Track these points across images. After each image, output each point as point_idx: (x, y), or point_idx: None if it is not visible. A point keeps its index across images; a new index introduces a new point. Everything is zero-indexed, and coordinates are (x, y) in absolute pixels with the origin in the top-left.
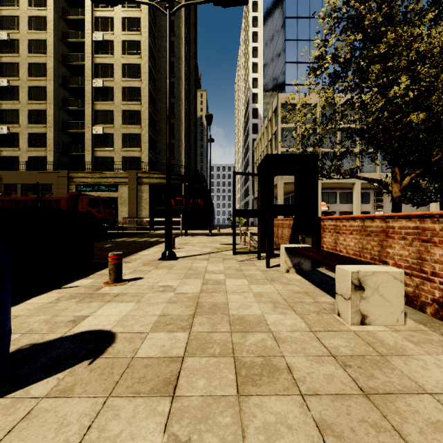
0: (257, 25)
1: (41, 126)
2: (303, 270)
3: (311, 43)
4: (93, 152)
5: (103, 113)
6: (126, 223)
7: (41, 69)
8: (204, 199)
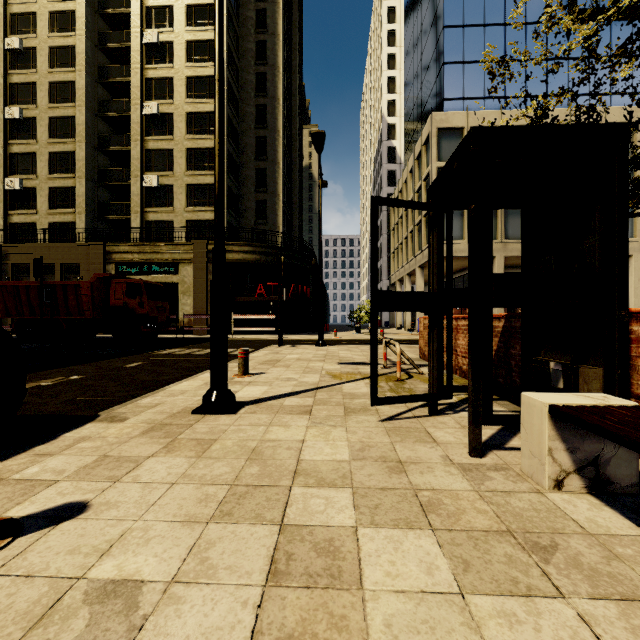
0: (395, 20)
1: (68, 176)
2: (611, 484)
3: (487, 29)
4: (143, 214)
5: (158, 154)
6: (191, 324)
7: (68, 91)
8: (313, 286)
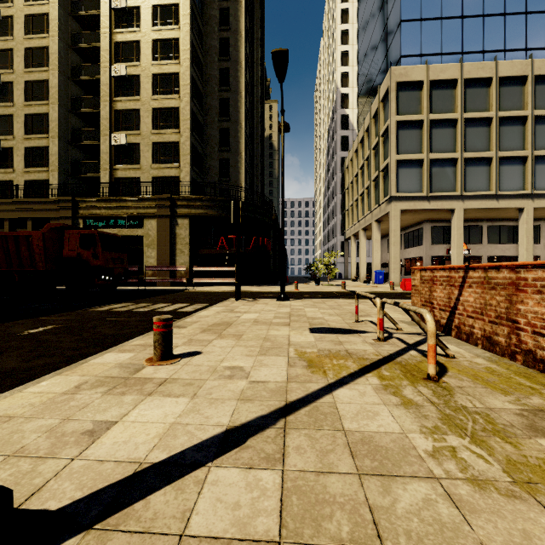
0: None
1: (42, 136)
2: None
3: None
4: (111, 172)
5: (126, 114)
6: (155, 275)
7: (43, 56)
8: (273, 240)
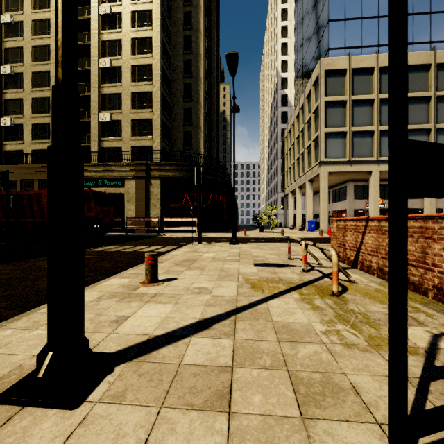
0: (287, 1)
1: (45, 115)
2: None
3: None
4: (99, 143)
5: (110, 97)
6: (133, 224)
7: (46, 52)
8: (226, 196)
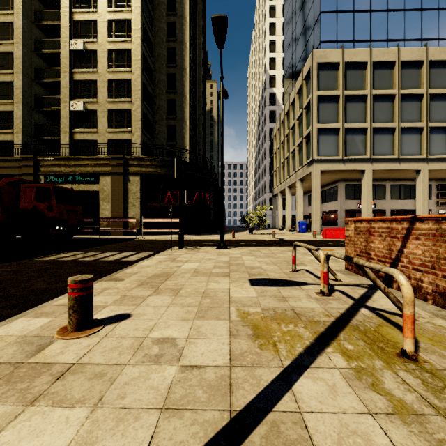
0: None
1: (7, 102)
2: None
3: None
4: (71, 134)
5: (84, 84)
6: (109, 226)
7: (8, 30)
8: (213, 195)
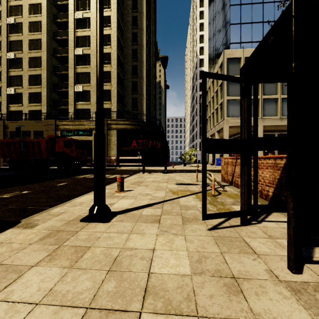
0: (203, 6)
1: (38, 87)
2: None
3: (253, 6)
4: (75, 105)
5: (82, 74)
6: None
7: (38, 44)
8: (161, 142)
